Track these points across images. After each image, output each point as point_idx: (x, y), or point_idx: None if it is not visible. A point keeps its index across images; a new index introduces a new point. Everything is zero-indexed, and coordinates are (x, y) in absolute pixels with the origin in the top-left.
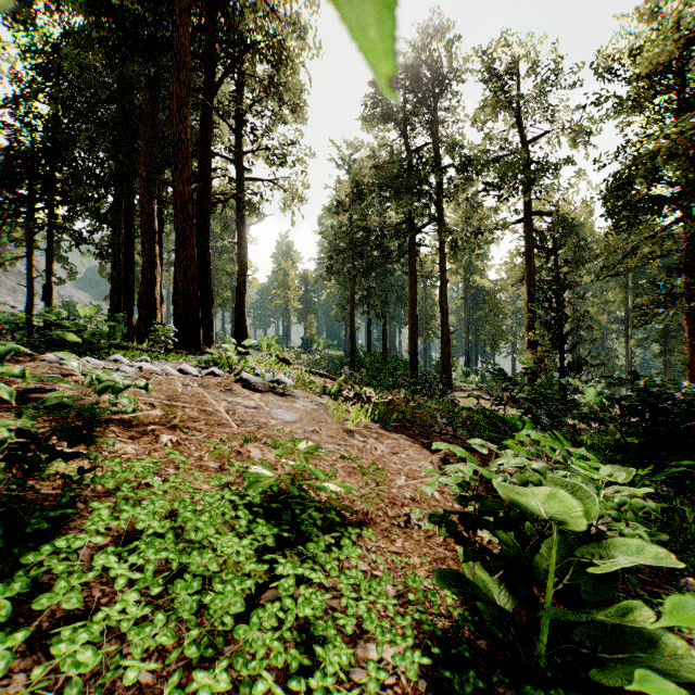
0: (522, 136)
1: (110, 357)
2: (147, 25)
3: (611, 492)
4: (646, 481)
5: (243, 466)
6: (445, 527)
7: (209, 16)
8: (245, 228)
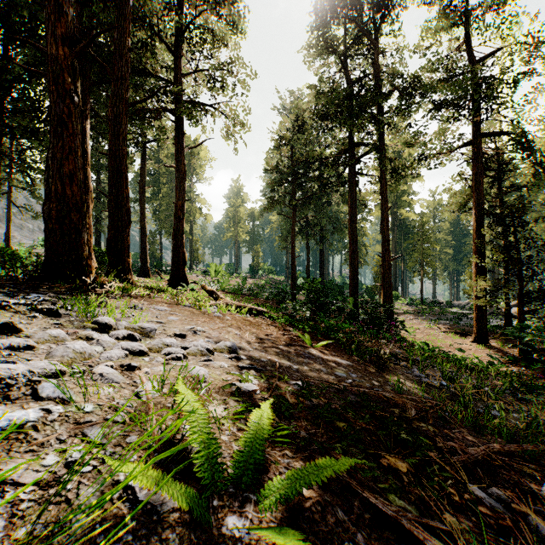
0: (469, 57)
1: None
2: None
3: None
4: None
5: None
6: None
7: None
8: (184, 151)
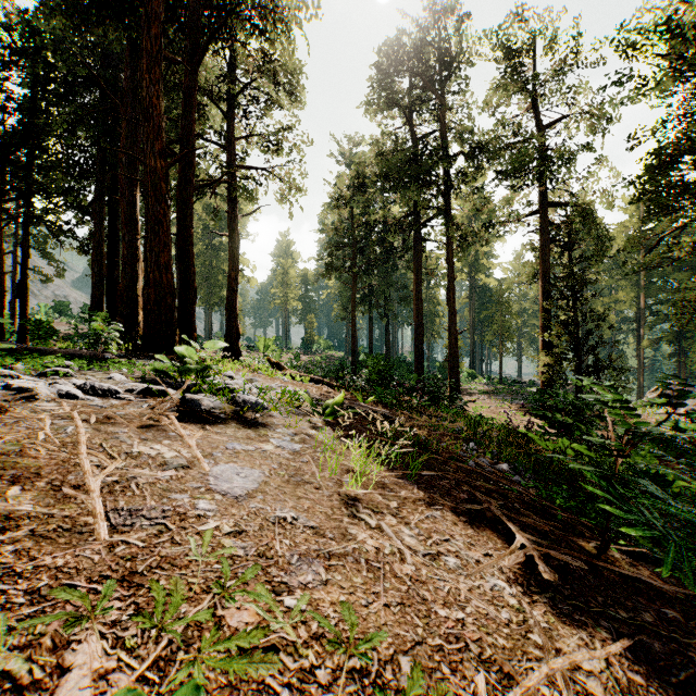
0: (536, 122)
1: None
2: None
3: None
4: None
5: None
6: None
7: None
8: (237, 219)
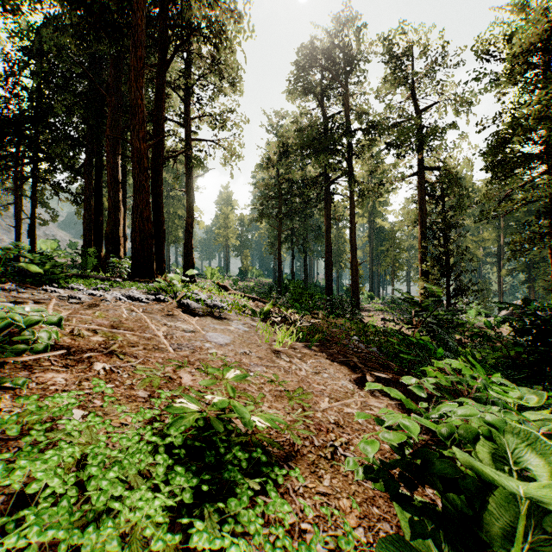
0: (417, 105)
1: (68, 286)
2: (111, 12)
3: (548, 430)
4: (549, 401)
5: (173, 394)
6: (385, 488)
7: (162, 5)
8: (193, 179)
